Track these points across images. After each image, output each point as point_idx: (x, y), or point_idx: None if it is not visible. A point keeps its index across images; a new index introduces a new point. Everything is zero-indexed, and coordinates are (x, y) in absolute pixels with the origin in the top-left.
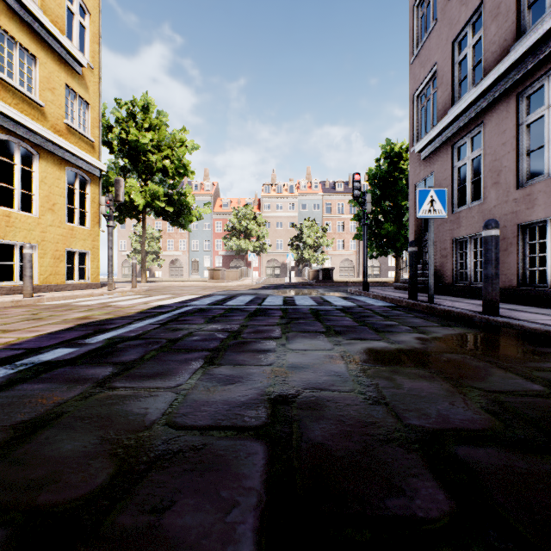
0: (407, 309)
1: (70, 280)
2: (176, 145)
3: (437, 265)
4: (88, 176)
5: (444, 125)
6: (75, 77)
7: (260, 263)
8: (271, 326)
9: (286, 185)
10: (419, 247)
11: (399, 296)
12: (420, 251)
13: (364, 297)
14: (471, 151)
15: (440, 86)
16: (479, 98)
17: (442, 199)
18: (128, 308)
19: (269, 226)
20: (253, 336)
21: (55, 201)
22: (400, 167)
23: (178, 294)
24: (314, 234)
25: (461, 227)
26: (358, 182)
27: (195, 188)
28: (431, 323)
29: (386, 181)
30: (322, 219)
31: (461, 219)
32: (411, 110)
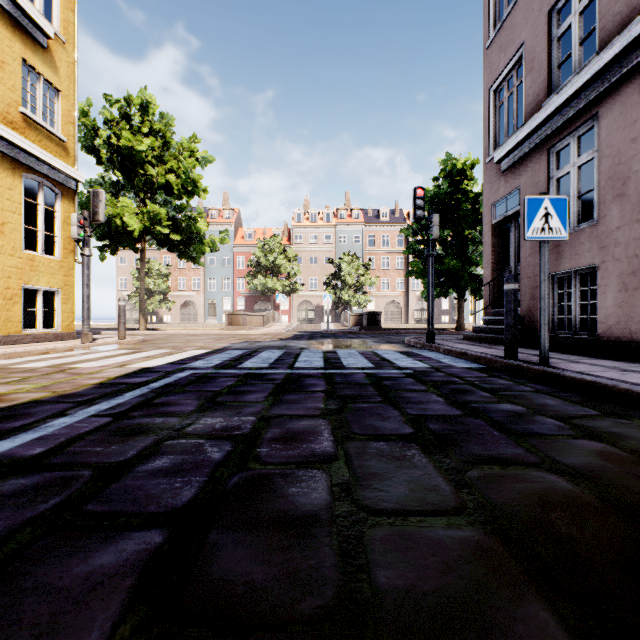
0: (510, 375)
1: (34, 328)
2: (184, 155)
3: (525, 309)
4: (57, 187)
5: (539, 121)
6: (37, 50)
7: (290, 305)
8: (313, 420)
9: (321, 213)
10: (497, 286)
11: (484, 352)
12: (498, 291)
13: (432, 352)
14: (577, 155)
15: (529, 72)
16: (595, 79)
17: (560, 212)
18: (88, 376)
19: (301, 262)
20: (280, 452)
21: (5, 220)
22: (463, 188)
23: (180, 347)
24: (355, 271)
25: (563, 258)
26: (421, 198)
27: (211, 215)
28: (580, 407)
29: (446, 204)
30: (364, 253)
31: (563, 247)
32: (485, 109)
